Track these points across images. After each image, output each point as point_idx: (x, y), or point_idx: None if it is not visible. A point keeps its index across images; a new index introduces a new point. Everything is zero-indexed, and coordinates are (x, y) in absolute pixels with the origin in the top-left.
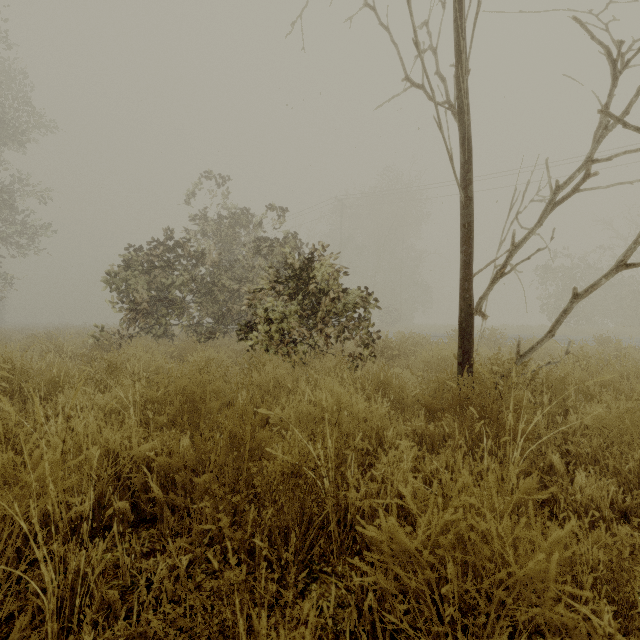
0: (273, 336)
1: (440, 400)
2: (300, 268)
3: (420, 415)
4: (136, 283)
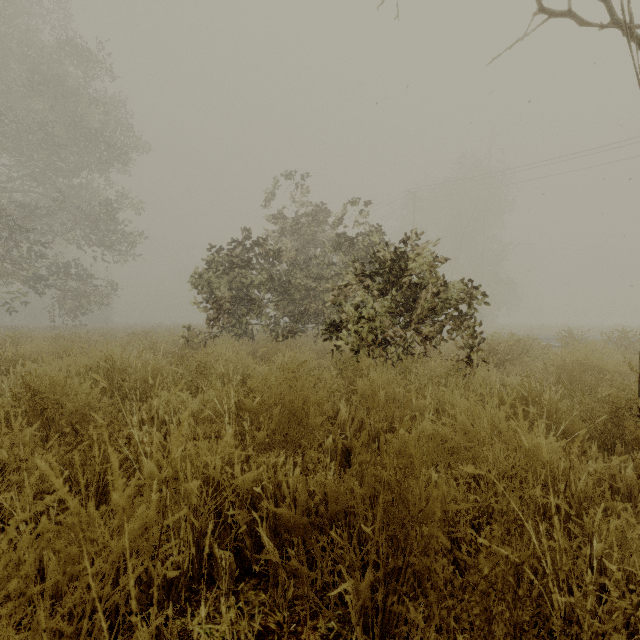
0: (364, 336)
1: (617, 428)
2: (392, 259)
3: (593, 449)
4: (219, 283)
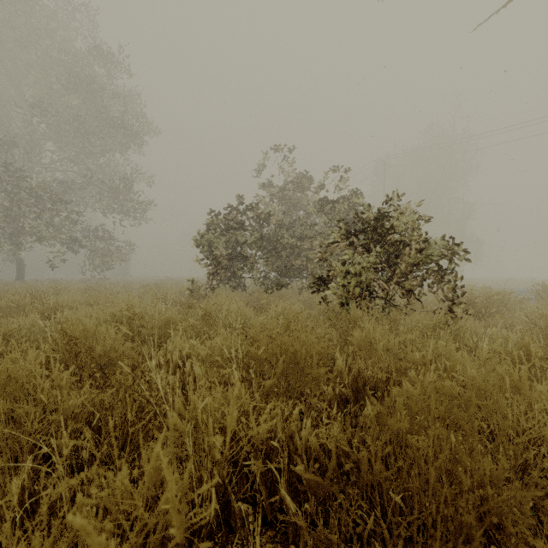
0: (351, 289)
1: None
2: (376, 219)
3: None
4: (217, 242)
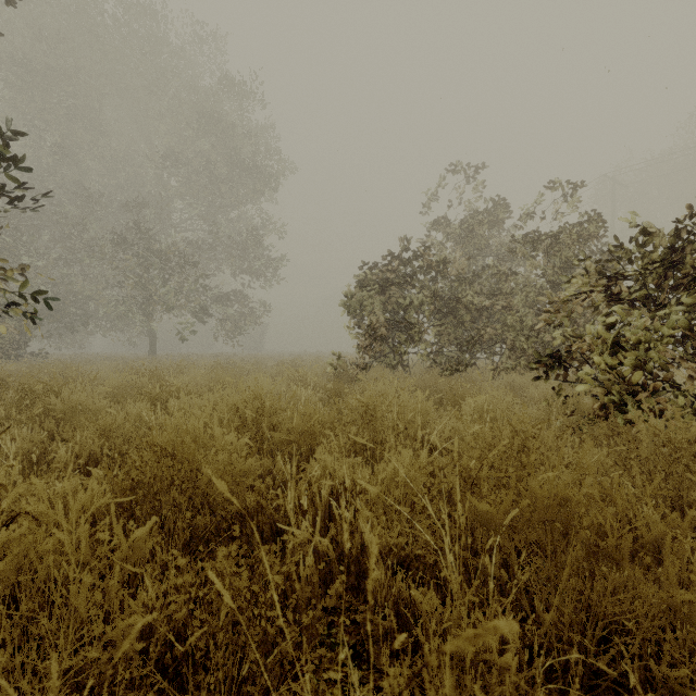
0: (625, 376)
1: None
2: (669, 246)
3: None
4: (371, 305)
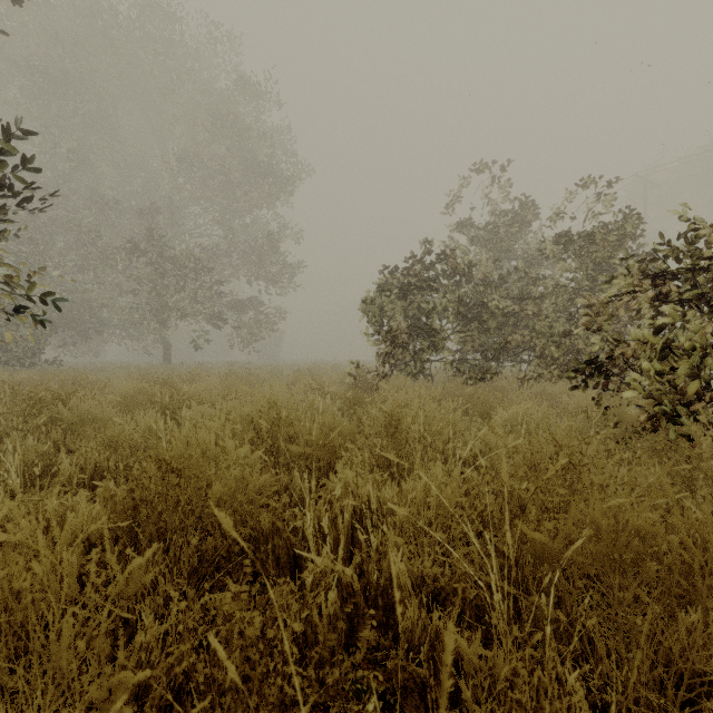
0: (677, 385)
1: None
2: None
3: None
4: (391, 310)
